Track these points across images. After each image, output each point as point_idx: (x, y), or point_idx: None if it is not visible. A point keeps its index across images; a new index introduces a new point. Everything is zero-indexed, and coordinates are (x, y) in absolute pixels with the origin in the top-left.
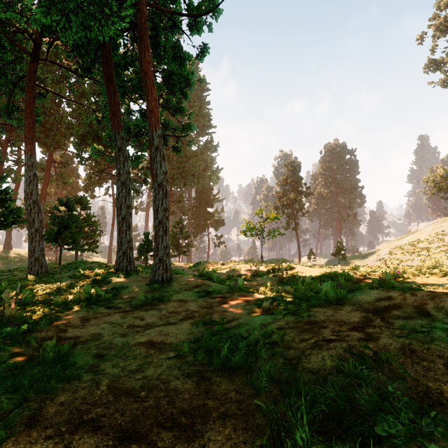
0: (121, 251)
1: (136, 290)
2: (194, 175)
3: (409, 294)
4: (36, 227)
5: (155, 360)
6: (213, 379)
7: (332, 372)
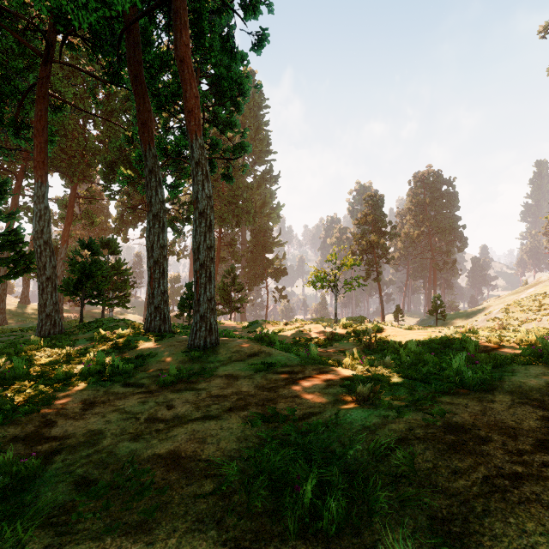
0: (153, 306)
1: (169, 358)
2: (250, 212)
3: None
4: (48, 274)
5: (177, 499)
6: None
7: None
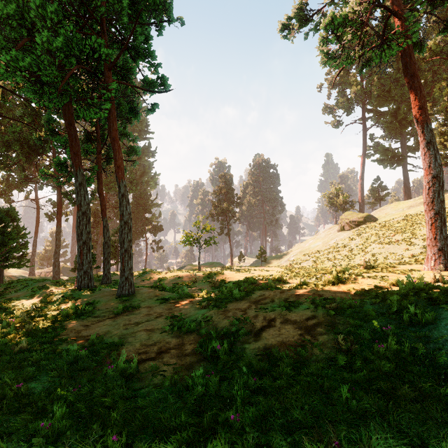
0: (82, 271)
1: (109, 302)
2: (133, 182)
3: (273, 292)
4: None
5: (154, 335)
6: (184, 336)
7: (228, 326)
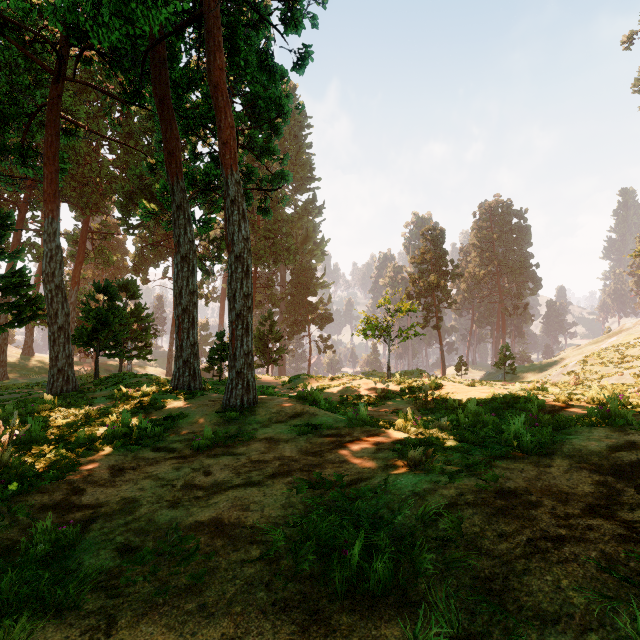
0: (181, 360)
1: (202, 420)
2: (290, 249)
3: None
4: (60, 323)
5: (224, 564)
6: (335, 617)
7: (591, 626)
